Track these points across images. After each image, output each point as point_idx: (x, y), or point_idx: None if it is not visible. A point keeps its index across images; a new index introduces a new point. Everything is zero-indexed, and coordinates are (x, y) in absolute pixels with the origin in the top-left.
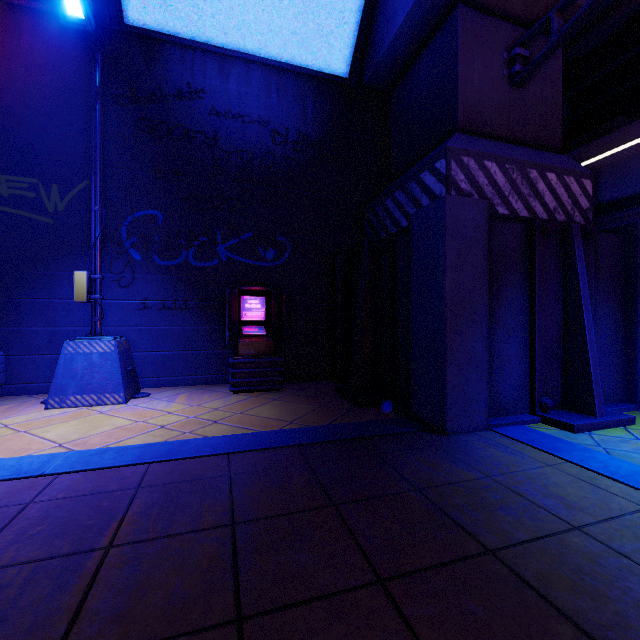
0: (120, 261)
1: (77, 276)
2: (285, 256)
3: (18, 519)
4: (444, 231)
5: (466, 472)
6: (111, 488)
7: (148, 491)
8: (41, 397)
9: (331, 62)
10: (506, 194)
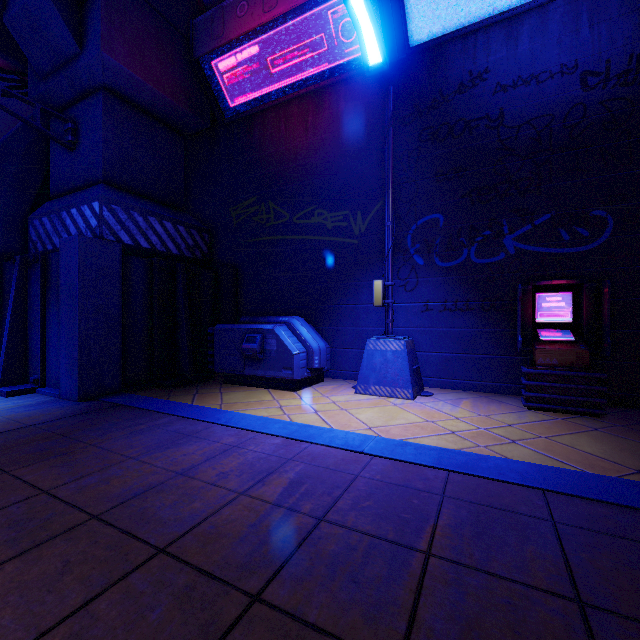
0: (406, 268)
1: (375, 284)
2: (604, 235)
3: (352, 487)
4: None
5: None
6: (417, 486)
7: (454, 503)
8: (351, 382)
9: None
10: None
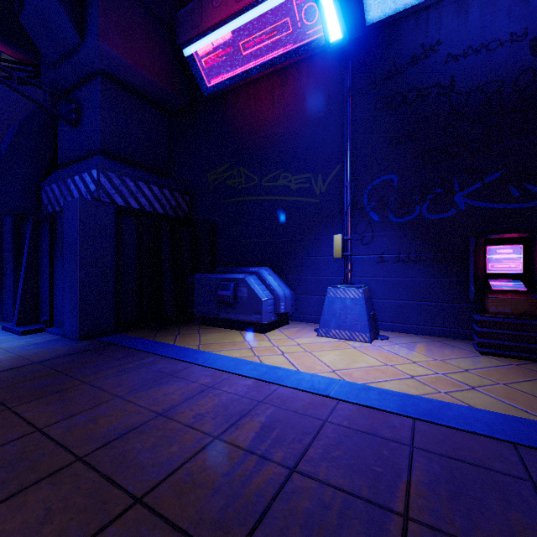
0: (362, 223)
1: (335, 238)
2: None
3: (321, 434)
4: None
5: None
6: (385, 434)
7: (424, 456)
8: (312, 325)
9: None
10: None
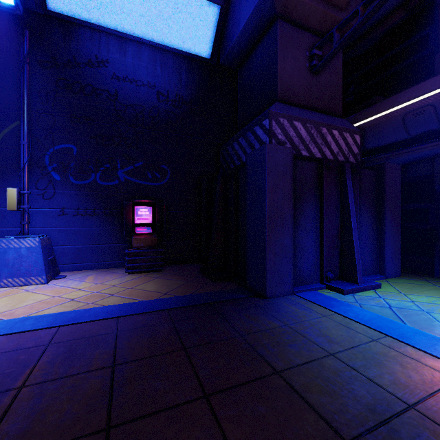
0: (44, 180)
1: (9, 191)
2: (166, 178)
3: None
4: (265, 167)
5: (274, 323)
6: (28, 345)
7: (56, 346)
8: None
9: (198, 47)
10: (307, 143)
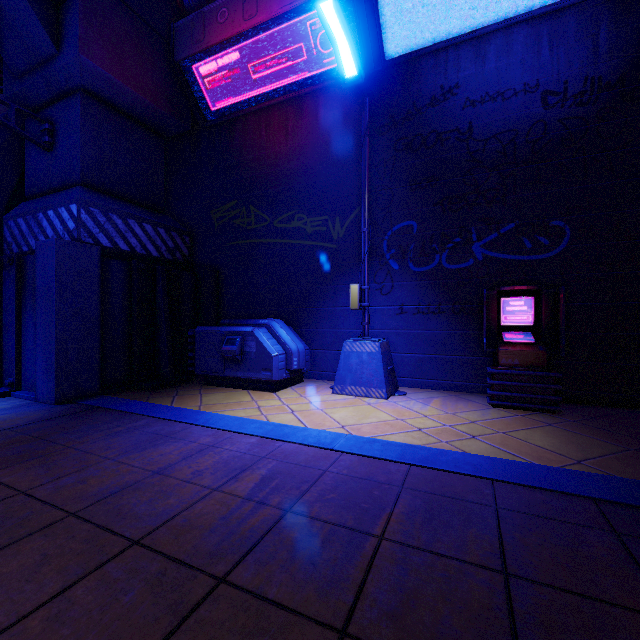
0: (382, 272)
1: (352, 288)
2: (562, 244)
3: (319, 481)
4: None
5: None
6: (380, 479)
7: (410, 494)
8: (329, 383)
9: None
10: None
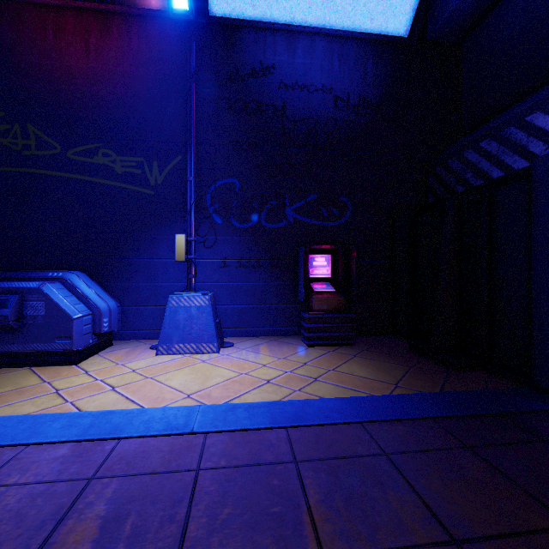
0: (205, 225)
1: (177, 239)
2: (346, 215)
3: (198, 493)
4: None
5: None
6: (268, 459)
7: (310, 468)
8: (147, 342)
9: (392, 23)
10: None
